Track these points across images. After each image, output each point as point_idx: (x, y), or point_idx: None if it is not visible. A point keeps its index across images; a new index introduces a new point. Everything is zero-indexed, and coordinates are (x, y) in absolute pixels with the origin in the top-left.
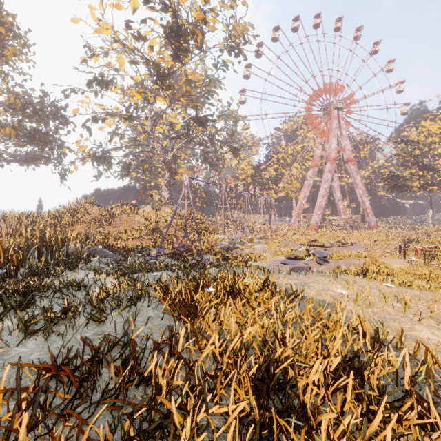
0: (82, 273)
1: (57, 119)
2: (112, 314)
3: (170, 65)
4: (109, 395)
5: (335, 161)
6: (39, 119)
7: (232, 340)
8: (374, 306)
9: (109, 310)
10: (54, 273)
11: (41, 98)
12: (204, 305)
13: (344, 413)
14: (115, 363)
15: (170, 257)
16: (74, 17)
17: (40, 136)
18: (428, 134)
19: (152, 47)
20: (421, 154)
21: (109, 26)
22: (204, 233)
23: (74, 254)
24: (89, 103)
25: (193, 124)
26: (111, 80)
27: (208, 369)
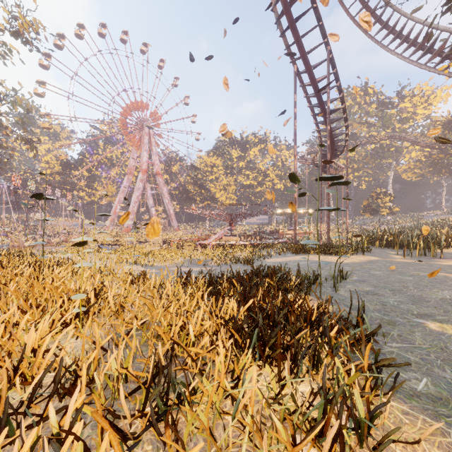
0: None
1: None
2: None
3: None
4: None
5: (146, 172)
6: None
7: None
8: (88, 260)
9: None
10: None
11: None
12: None
13: None
14: None
15: None
16: None
17: None
18: (205, 164)
19: None
20: (203, 178)
21: None
22: None
23: None
24: None
25: None
26: None
27: None
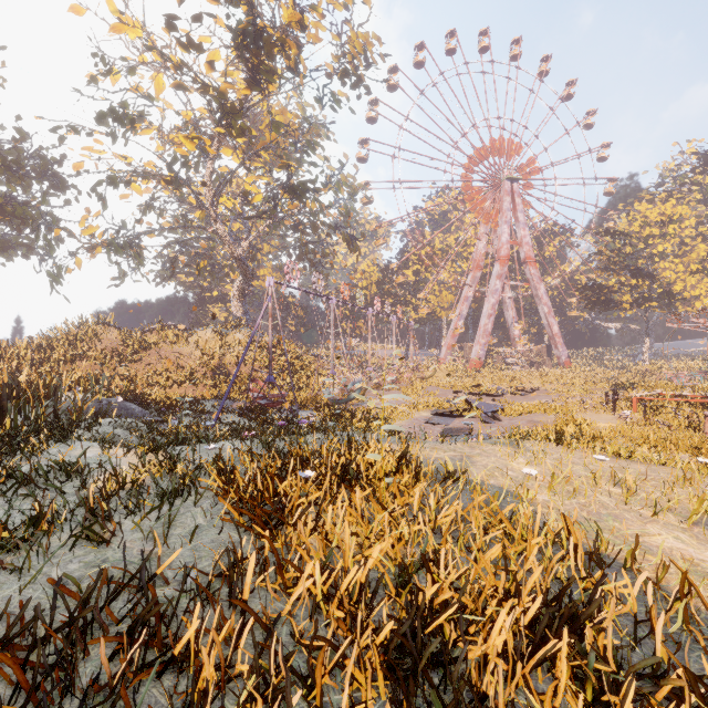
0: (79, 447)
1: (46, 180)
2: (127, 524)
3: (244, 95)
4: (100, 699)
5: (507, 261)
6: (13, 178)
7: (346, 568)
8: (580, 493)
9: (121, 516)
10: (23, 448)
11: (16, 141)
12: (296, 502)
13: (553, 705)
14: (121, 625)
15: (243, 415)
16: (74, 4)
17: (14, 207)
18: (644, 222)
19: (213, 63)
20: (634, 253)
21: (139, 23)
22: (302, 375)
23: (71, 412)
24: (103, 152)
25: (282, 195)
26: (140, 115)
27: (301, 628)
